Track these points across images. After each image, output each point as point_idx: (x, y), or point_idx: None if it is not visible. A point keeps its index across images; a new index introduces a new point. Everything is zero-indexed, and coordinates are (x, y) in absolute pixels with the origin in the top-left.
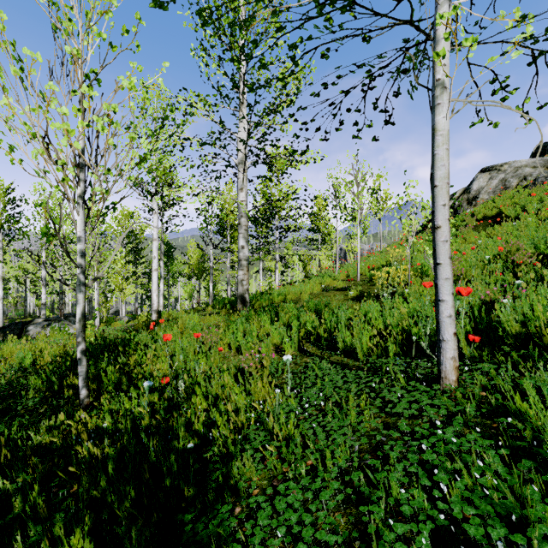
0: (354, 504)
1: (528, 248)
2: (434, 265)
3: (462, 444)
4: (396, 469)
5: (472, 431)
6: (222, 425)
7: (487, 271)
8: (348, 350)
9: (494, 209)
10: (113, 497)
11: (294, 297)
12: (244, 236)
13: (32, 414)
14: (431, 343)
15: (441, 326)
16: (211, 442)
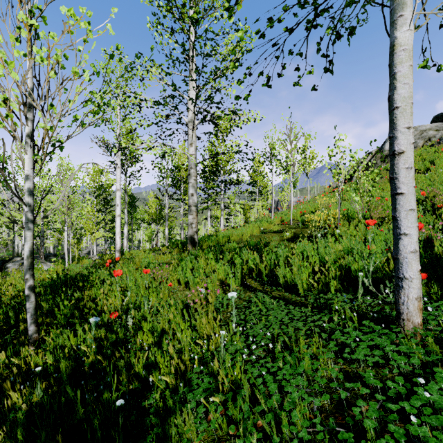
0: None
1: None
2: (393, 195)
3: None
4: None
5: None
6: (164, 367)
7: None
8: (289, 285)
9: None
10: None
11: (237, 238)
12: (193, 185)
13: None
14: (372, 279)
15: (402, 262)
16: (152, 387)
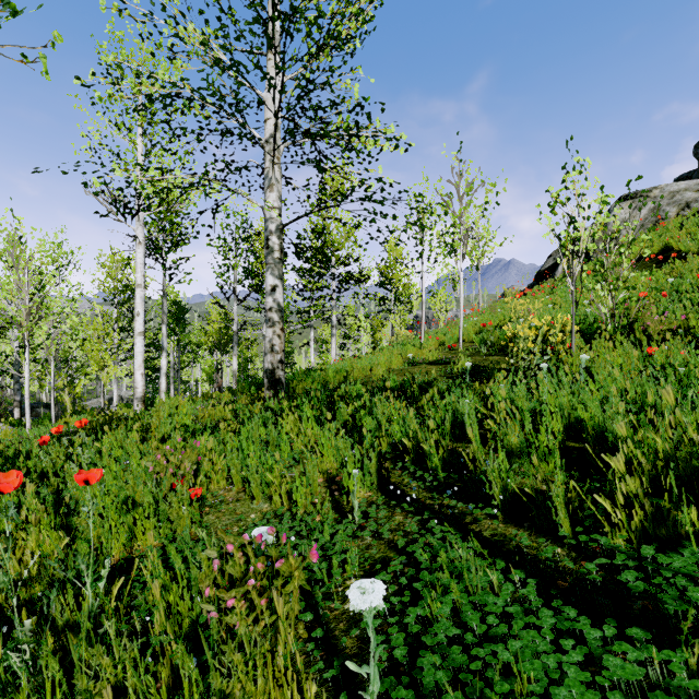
0: None
1: None
2: None
3: None
4: None
5: None
6: None
7: None
8: (508, 498)
9: (657, 243)
10: None
11: (361, 375)
12: (275, 269)
13: None
14: None
15: None
16: None
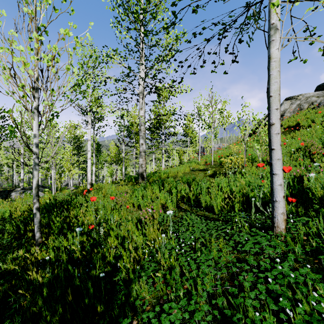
0: (220, 322)
1: (318, 144)
2: (269, 150)
3: (297, 276)
4: (248, 294)
5: (300, 265)
6: (126, 257)
7: (293, 158)
8: (208, 207)
9: (294, 121)
10: (47, 312)
11: (174, 175)
12: (143, 137)
13: (5, 249)
14: (263, 203)
15: (274, 191)
16: (119, 269)
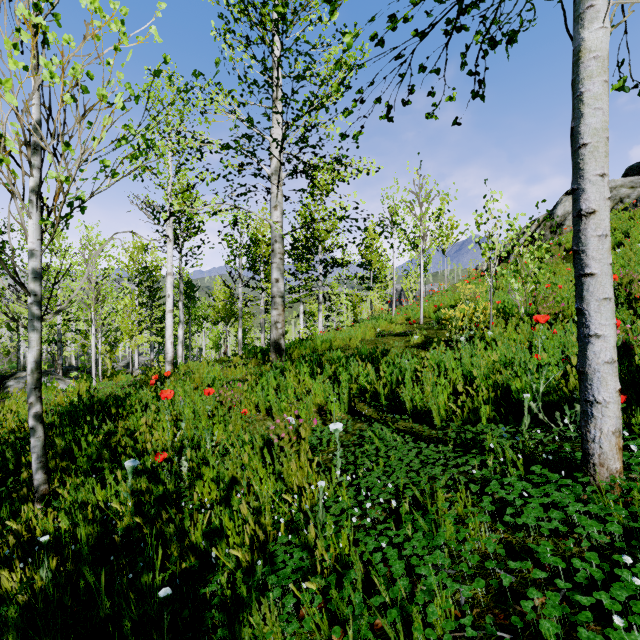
0: None
1: None
2: (579, 277)
3: None
4: None
5: None
6: (234, 535)
7: None
8: (419, 413)
9: None
10: None
11: (342, 344)
12: (279, 267)
13: None
14: (543, 404)
15: (592, 378)
16: (215, 566)
